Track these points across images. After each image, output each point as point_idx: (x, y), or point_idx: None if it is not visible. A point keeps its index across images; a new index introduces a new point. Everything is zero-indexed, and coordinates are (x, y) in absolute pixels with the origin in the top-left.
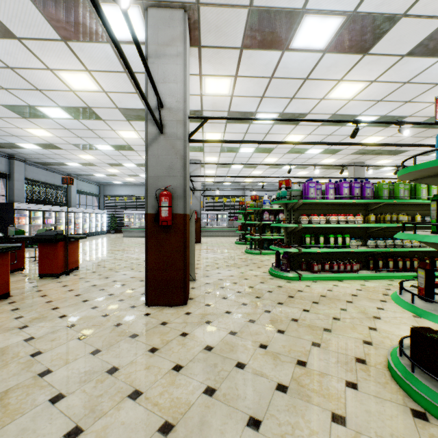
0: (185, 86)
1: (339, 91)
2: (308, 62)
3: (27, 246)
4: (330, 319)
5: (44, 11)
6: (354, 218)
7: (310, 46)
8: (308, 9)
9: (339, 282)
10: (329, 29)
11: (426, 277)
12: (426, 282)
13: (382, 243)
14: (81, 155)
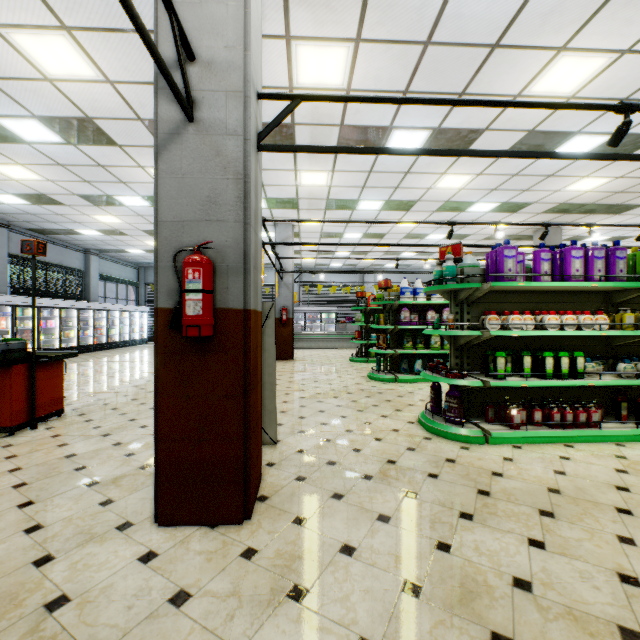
0: (247, 14)
1: (552, 76)
2: (506, 1)
3: None
4: (615, 584)
5: None
6: (592, 319)
7: None
8: None
9: (567, 448)
10: None
11: None
12: None
13: None
14: (97, 216)
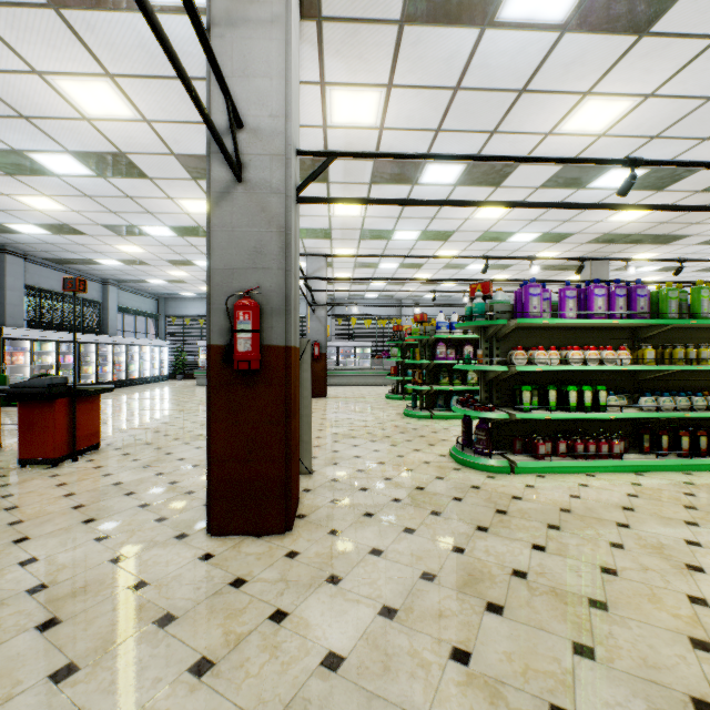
0: (289, 85)
1: (581, 117)
2: (529, 54)
3: (14, 405)
4: (596, 573)
5: None
6: (614, 355)
7: (536, 15)
8: None
9: (588, 477)
10: None
11: None
12: None
13: (669, 402)
14: (120, 246)
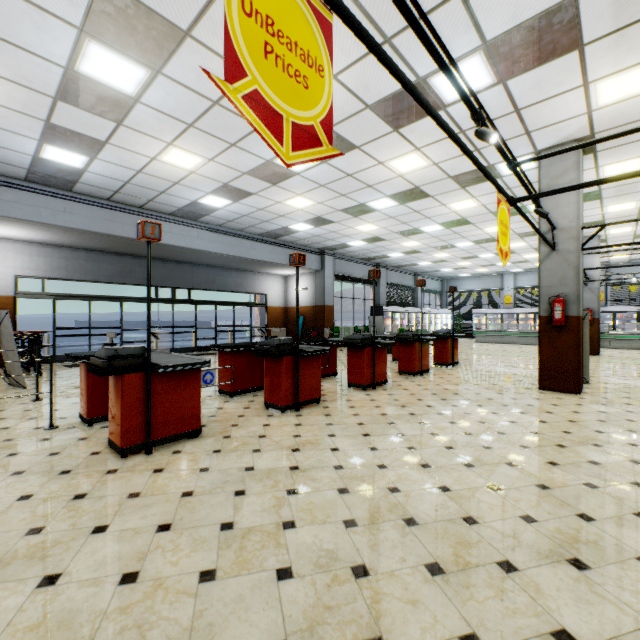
0: (578, 206)
1: None
2: None
3: None
4: None
5: (457, 180)
6: None
7: None
8: None
9: None
10: None
11: None
12: None
13: None
14: (435, 255)
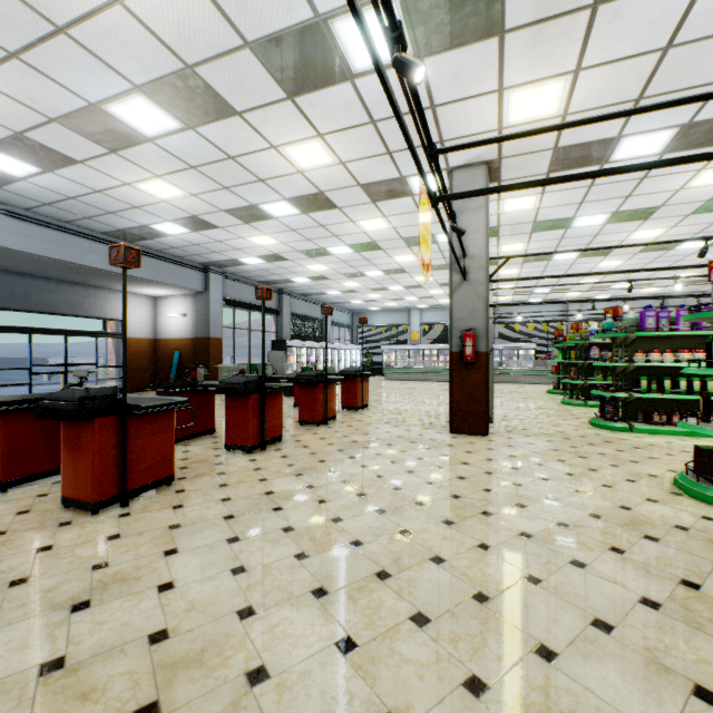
0: (487, 234)
1: (704, 178)
2: None
3: None
4: (643, 458)
5: (367, 190)
6: None
7: (638, 154)
8: (624, 134)
9: (691, 438)
10: (660, 139)
11: (702, 403)
12: (702, 407)
13: None
14: (345, 283)
